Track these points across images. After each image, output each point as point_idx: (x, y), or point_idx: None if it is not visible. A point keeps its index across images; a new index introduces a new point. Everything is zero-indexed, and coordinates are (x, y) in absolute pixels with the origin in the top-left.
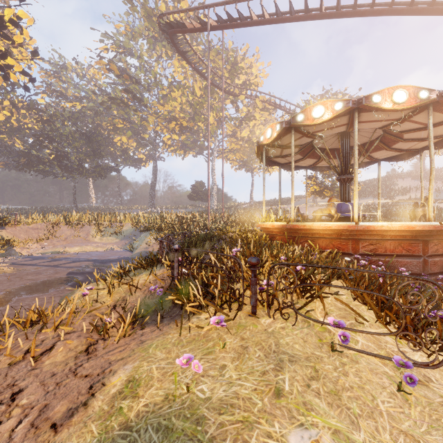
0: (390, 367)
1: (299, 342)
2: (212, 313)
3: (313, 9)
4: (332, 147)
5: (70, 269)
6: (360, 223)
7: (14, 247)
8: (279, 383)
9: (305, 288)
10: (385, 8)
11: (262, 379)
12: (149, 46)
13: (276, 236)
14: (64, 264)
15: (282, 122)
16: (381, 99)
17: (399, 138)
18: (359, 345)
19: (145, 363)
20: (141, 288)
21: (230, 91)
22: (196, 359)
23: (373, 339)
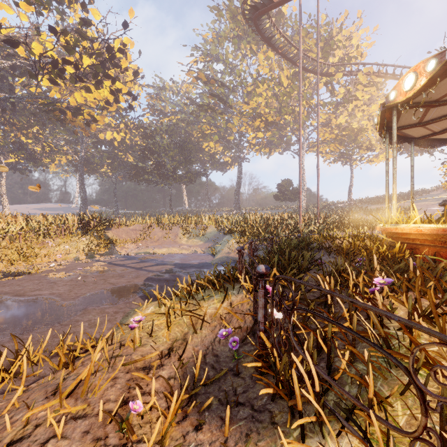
0: None
1: None
2: None
3: None
4: None
5: (150, 274)
6: None
7: (116, 246)
8: None
9: None
10: None
11: None
12: (234, 47)
13: (421, 247)
14: (148, 267)
15: (443, 52)
16: None
17: None
18: None
19: None
20: (210, 321)
21: (323, 72)
22: None
23: None
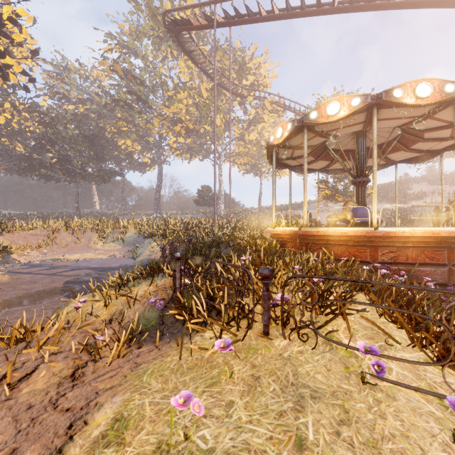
0: (436, 406)
1: (321, 371)
2: (218, 330)
3: (325, 3)
4: (346, 148)
5: (67, 278)
6: (380, 228)
7: (11, 254)
8: (300, 430)
9: (324, 303)
10: (402, 1)
11: (279, 423)
12: (154, 46)
13: (287, 243)
14: (62, 272)
15: (294, 120)
16: (403, 93)
17: (418, 138)
18: (393, 374)
19: (137, 396)
20: (141, 300)
21: (237, 92)
22: (198, 392)
23: (409, 366)
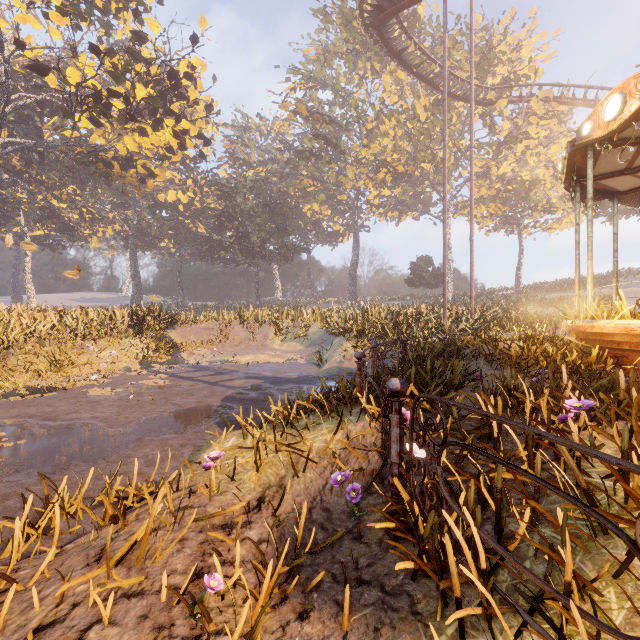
0: None
1: None
2: None
3: None
4: None
5: (229, 391)
6: None
7: (181, 352)
8: None
9: None
10: None
11: None
12: (348, 66)
13: (631, 354)
14: (226, 381)
15: None
16: None
17: None
18: None
19: None
20: (317, 460)
21: (478, 99)
22: None
23: None
